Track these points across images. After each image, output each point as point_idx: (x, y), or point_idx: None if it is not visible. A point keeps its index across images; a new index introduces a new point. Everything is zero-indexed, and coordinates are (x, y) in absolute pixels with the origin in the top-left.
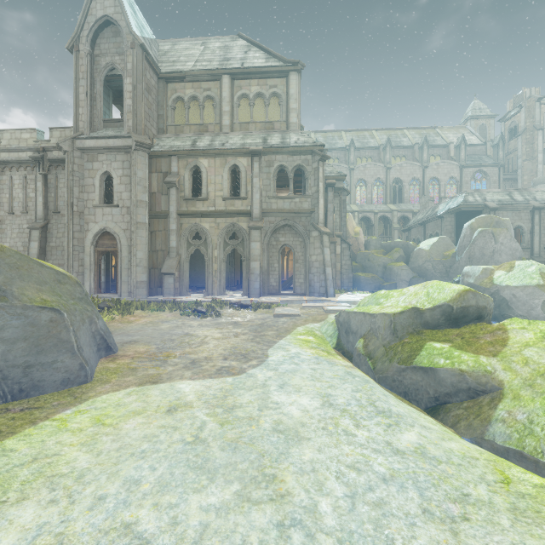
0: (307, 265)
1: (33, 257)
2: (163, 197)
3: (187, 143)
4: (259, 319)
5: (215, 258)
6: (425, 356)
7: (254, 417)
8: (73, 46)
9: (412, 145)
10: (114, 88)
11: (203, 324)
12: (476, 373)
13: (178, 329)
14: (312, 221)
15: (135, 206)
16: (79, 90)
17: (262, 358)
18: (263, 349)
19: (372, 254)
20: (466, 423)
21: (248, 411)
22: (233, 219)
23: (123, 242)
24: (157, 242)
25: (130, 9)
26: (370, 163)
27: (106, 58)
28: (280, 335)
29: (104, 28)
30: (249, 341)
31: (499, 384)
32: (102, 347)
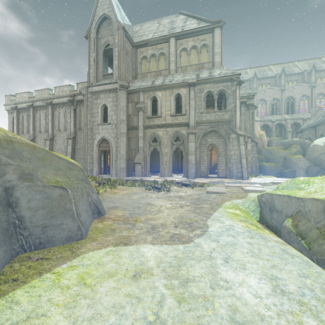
0: (227, 157)
1: (69, 154)
2: (135, 117)
3: (149, 83)
4: (196, 194)
5: (166, 153)
6: None
7: (208, 297)
8: (87, 35)
9: (302, 72)
10: (109, 57)
11: (158, 196)
12: None
13: (143, 199)
14: (231, 127)
15: (119, 123)
16: (90, 59)
17: (204, 228)
18: (203, 220)
19: (274, 149)
20: None
21: (201, 288)
22: (177, 128)
23: (113, 144)
24: (131, 144)
25: (117, 8)
26: (269, 88)
27: (104, 39)
28: (213, 207)
29: (103, 22)
30: (192, 212)
31: None
32: (95, 212)
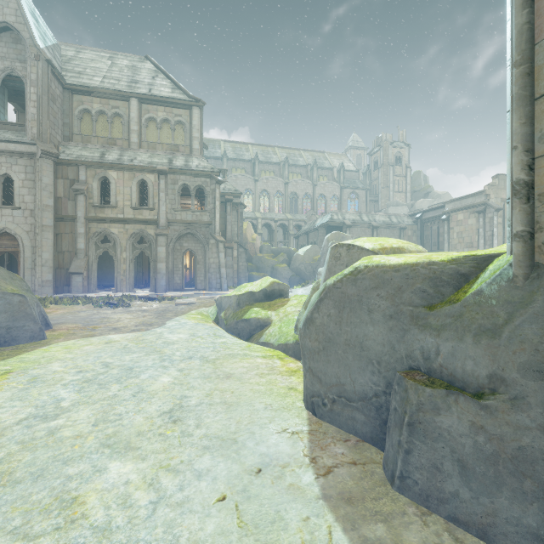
0: (207, 266)
1: None
2: (70, 202)
3: (96, 155)
4: (163, 307)
5: (124, 259)
6: (248, 314)
7: (153, 341)
8: None
9: (306, 165)
10: (10, 88)
11: (116, 312)
12: (264, 318)
13: (95, 315)
14: (210, 231)
15: (41, 210)
16: None
17: (162, 325)
18: (163, 321)
19: (264, 257)
20: (256, 339)
21: (150, 340)
22: (141, 226)
23: (25, 243)
24: (63, 243)
25: (33, 19)
26: (272, 177)
27: (4, 62)
28: (177, 315)
29: (2, 32)
30: (154, 318)
31: (271, 321)
32: (43, 324)
